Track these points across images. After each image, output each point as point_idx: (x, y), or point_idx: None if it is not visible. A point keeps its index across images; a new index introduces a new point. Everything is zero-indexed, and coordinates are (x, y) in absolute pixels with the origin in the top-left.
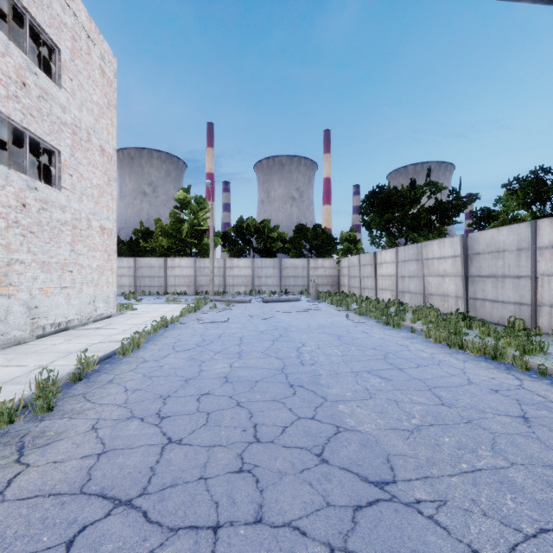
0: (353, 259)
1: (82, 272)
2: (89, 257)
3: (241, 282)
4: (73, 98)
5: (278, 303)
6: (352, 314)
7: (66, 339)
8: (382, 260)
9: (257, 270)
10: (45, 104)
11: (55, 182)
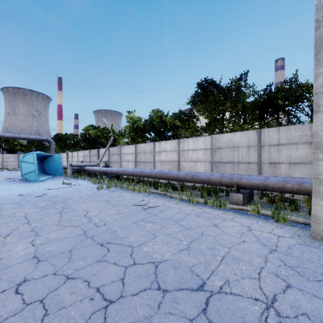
0: None
1: None
2: None
3: None
4: None
5: (15, 170)
6: None
7: None
8: None
9: (5, 159)
10: None
11: None
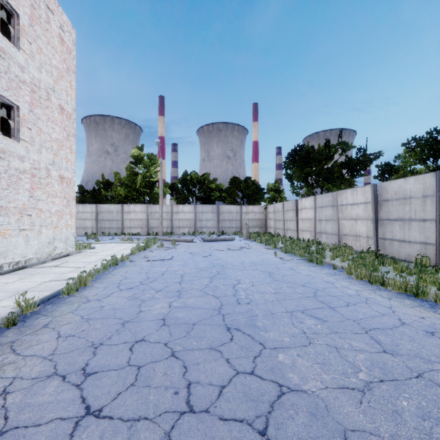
0: (278, 206)
1: (41, 216)
2: (48, 202)
3: (185, 224)
4: (31, 60)
5: (216, 242)
6: (279, 252)
7: (21, 277)
8: (302, 206)
9: (199, 214)
10: (2, 62)
11: (14, 134)
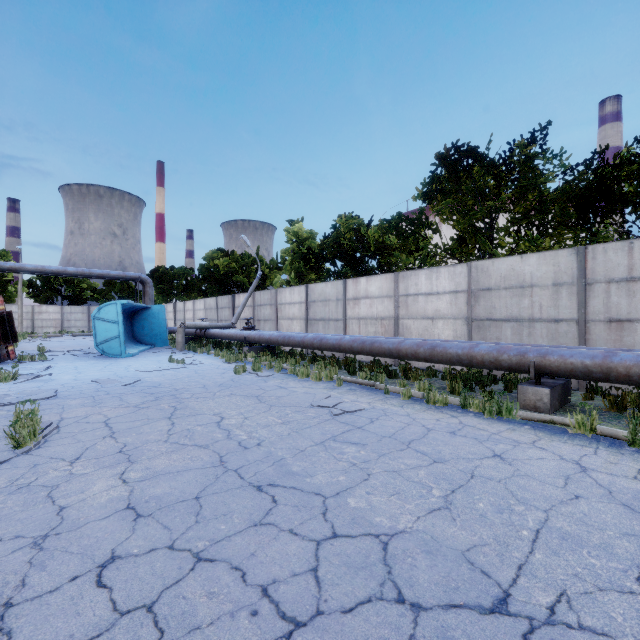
0: None
1: None
2: None
3: (51, 324)
4: None
5: (84, 336)
6: None
7: None
8: None
9: (67, 314)
10: None
11: None
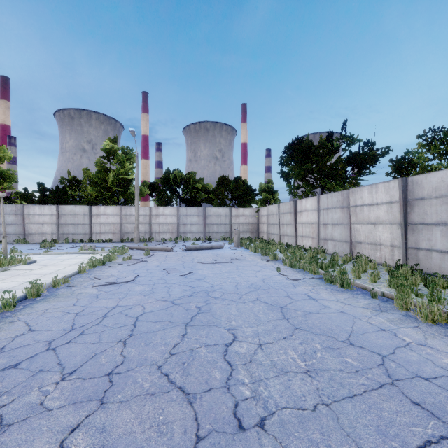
0: (273, 208)
1: None
2: None
3: (167, 229)
4: None
5: (201, 251)
6: (282, 266)
7: None
8: (302, 208)
9: (183, 217)
10: None
11: None
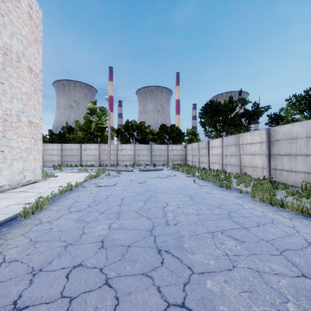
0: (195, 145)
1: (12, 152)
2: (18, 141)
3: (127, 158)
4: (4, 29)
5: (149, 172)
6: (197, 179)
7: None
8: (213, 145)
9: (137, 151)
10: None
11: None
